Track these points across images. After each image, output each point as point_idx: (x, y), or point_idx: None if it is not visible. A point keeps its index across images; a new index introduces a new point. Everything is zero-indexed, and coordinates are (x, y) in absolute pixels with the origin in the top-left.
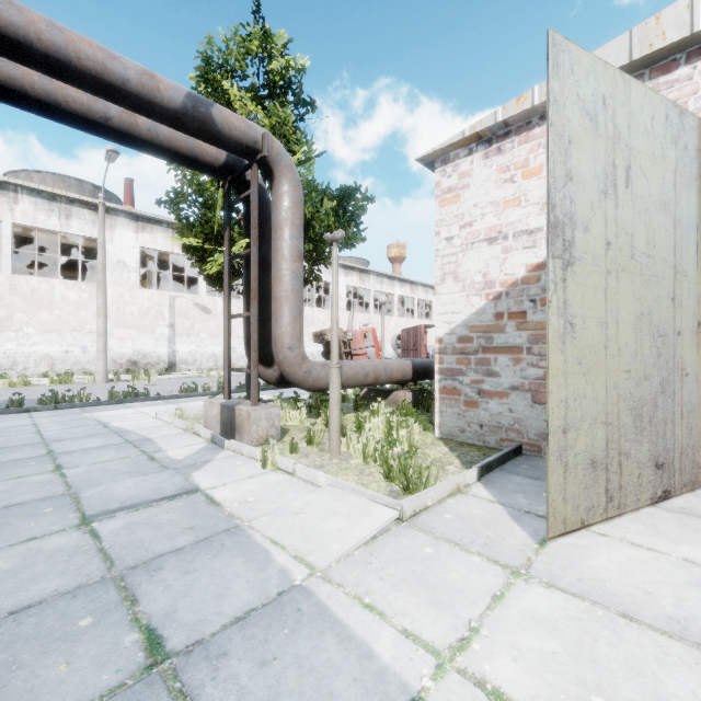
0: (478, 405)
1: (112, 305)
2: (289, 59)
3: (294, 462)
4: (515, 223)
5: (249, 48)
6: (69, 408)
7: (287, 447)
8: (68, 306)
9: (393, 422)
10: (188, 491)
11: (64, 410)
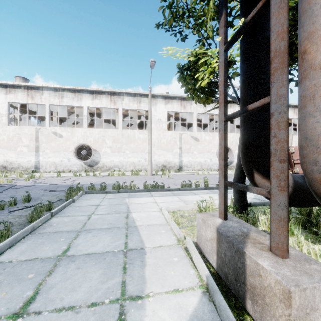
0: None
1: (155, 139)
2: None
3: None
4: None
5: None
6: (124, 192)
7: None
8: (140, 141)
9: None
10: None
11: (121, 193)
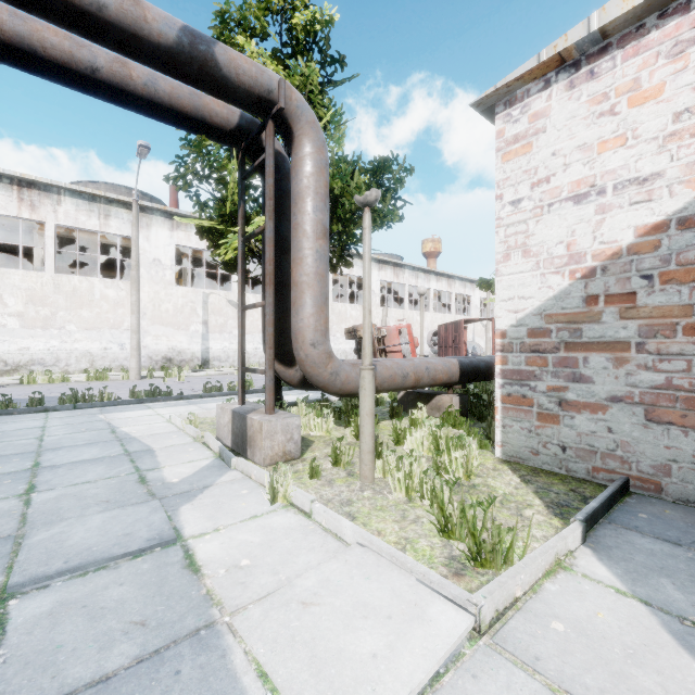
0: (558, 420)
1: (148, 302)
2: (315, 11)
3: (311, 499)
4: (617, 171)
5: (269, 1)
6: (89, 407)
7: (307, 468)
8: (107, 304)
9: (442, 438)
10: (163, 542)
11: (82, 410)
